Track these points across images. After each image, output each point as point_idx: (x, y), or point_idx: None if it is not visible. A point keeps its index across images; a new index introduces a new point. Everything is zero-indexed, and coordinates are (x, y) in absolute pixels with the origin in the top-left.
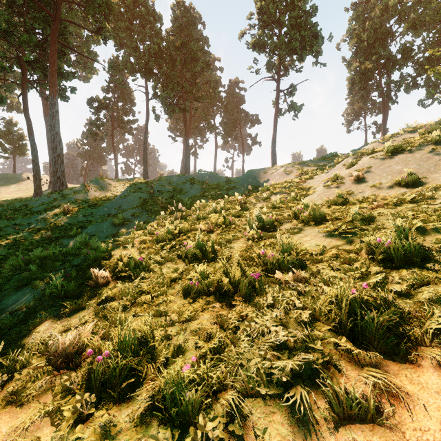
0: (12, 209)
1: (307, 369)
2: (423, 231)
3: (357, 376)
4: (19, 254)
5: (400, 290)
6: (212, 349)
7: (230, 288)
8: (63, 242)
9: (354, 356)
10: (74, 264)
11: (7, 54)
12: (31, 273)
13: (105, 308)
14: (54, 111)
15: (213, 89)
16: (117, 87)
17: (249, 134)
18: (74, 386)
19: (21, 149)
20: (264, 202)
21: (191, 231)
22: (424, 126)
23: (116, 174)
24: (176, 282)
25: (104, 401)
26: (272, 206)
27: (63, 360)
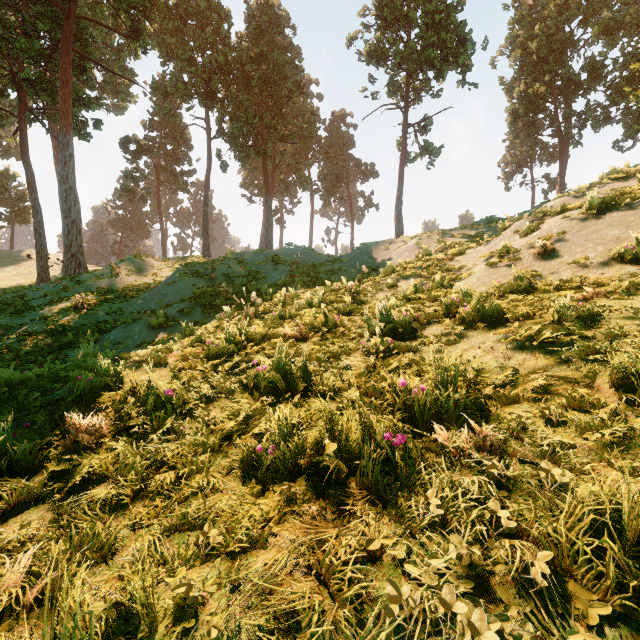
0: (0, 302)
1: None
2: None
3: None
4: None
5: None
6: None
7: (340, 465)
8: (70, 355)
9: None
10: (53, 399)
11: None
12: None
13: (80, 501)
14: (66, 155)
15: (308, 124)
16: (165, 121)
17: (360, 192)
18: None
19: (22, 215)
20: (388, 290)
21: (269, 338)
22: None
23: (164, 251)
24: (232, 441)
25: None
26: (403, 297)
27: None
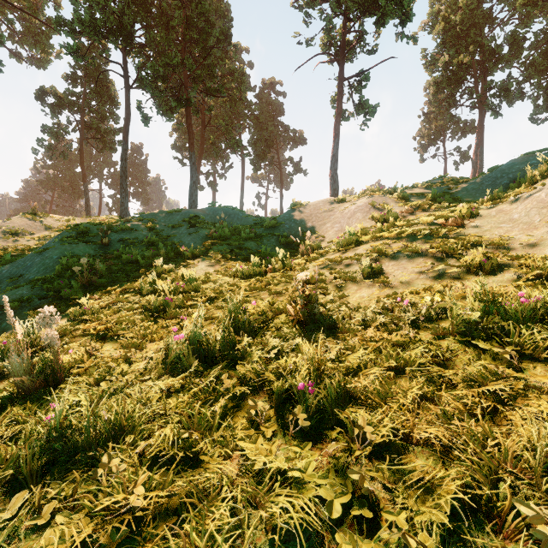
0: None
1: None
2: None
3: None
4: None
5: None
6: None
7: None
8: None
9: None
10: None
11: None
12: None
13: None
14: None
15: (238, 84)
16: (88, 75)
17: (289, 157)
18: None
19: None
20: (367, 282)
21: None
22: None
23: (87, 211)
24: None
25: None
26: (451, 324)
27: None
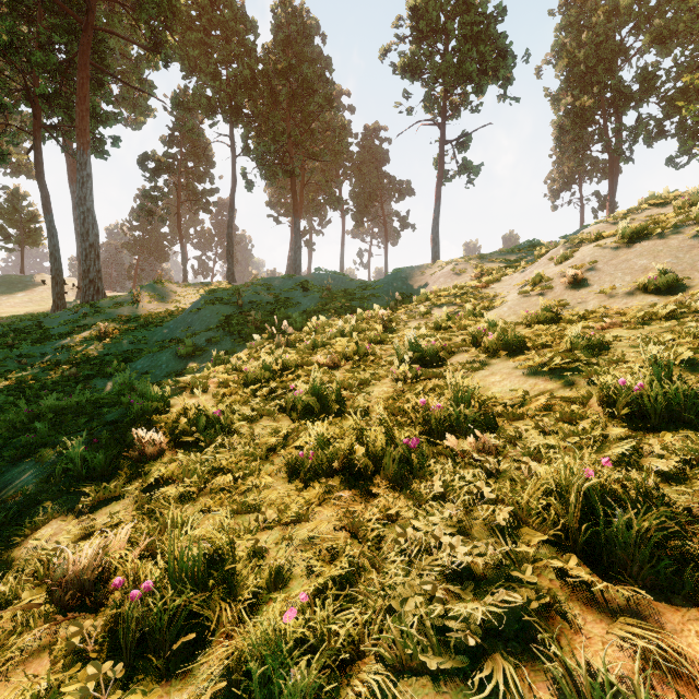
0: (17, 331)
1: (512, 620)
2: (694, 366)
3: (607, 634)
4: (21, 404)
5: (666, 469)
6: (337, 575)
7: (368, 464)
8: (97, 385)
9: (596, 594)
10: (107, 421)
11: (11, 84)
12: (37, 436)
13: (154, 497)
14: (84, 175)
15: (339, 140)
16: (186, 137)
17: (395, 211)
18: (88, 644)
19: (32, 237)
20: (421, 319)
21: (302, 366)
22: (681, 196)
23: (185, 276)
24: (275, 453)
25: (140, 675)
26: (435, 325)
27: (75, 592)
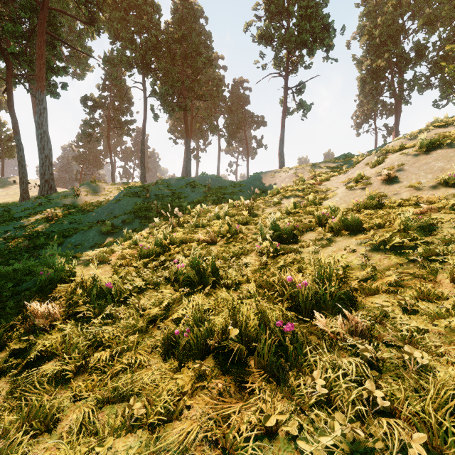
0: None
1: None
2: None
3: None
4: None
5: None
6: None
7: (241, 347)
8: (41, 254)
9: None
10: (21, 289)
11: None
12: None
13: (34, 375)
14: (41, 108)
15: (217, 87)
16: (113, 84)
17: (254, 136)
18: None
19: (9, 151)
20: (274, 206)
21: (187, 242)
22: None
23: (113, 178)
24: (156, 324)
25: None
26: (285, 211)
27: None
